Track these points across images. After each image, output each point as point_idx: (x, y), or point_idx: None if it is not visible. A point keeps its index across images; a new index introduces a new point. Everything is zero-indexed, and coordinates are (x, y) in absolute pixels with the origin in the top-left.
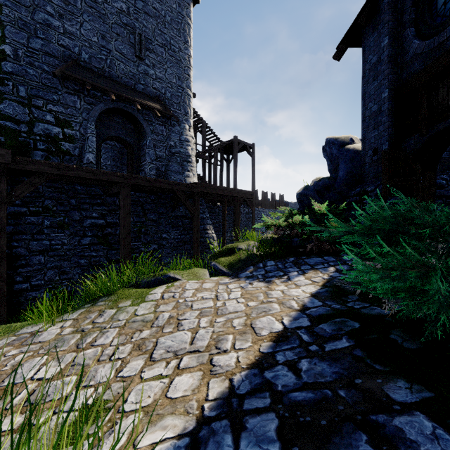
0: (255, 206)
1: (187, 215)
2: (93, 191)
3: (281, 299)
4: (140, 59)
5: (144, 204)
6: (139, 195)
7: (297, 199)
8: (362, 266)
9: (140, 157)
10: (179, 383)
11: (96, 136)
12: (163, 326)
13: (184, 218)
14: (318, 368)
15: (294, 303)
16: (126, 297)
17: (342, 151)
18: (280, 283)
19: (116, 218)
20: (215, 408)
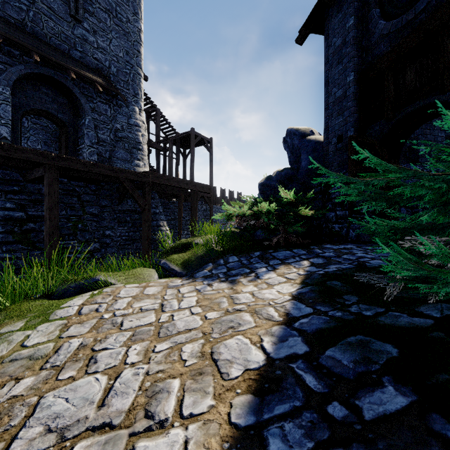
0: (213, 203)
1: (137, 209)
2: (8, 175)
3: (253, 305)
4: (77, 20)
5: (81, 195)
6: (75, 183)
7: (260, 189)
8: None
9: (78, 139)
10: None
11: (14, 107)
12: (62, 366)
13: (133, 212)
14: None
15: (273, 311)
16: (20, 316)
17: (304, 142)
18: (248, 282)
19: (41, 210)
20: None
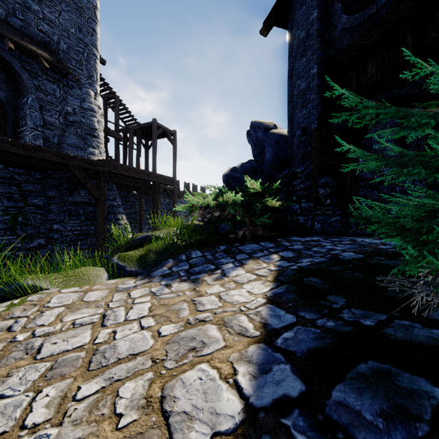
0: (177, 197)
1: (91, 201)
2: None
3: (221, 313)
4: None
5: (22, 184)
6: (14, 170)
7: (224, 181)
8: None
9: (18, 119)
10: None
11: None
12: None
13: (87, 205)
14: None
15: (247, 321)
16: None
17: (268, 135)
18: (213, 281)
19: None
20: None
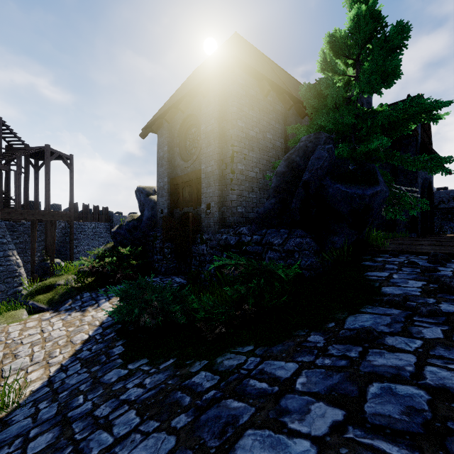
0: (74, 220)
1: None
2: None
3: (90, 321)
4: None
5: None
6: None
7: (112, 236)
8: (108, 312)
9: None
10: (32, 376)
11: None
12: (2, 361)
13: None
14: (99, 346)
15: (98, 322)
16: None
17: (147, 200)
18: (92, 310)
19: None
20: (56, 372)
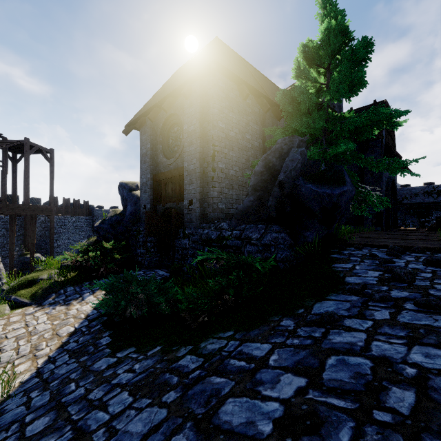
0: (54, 214)
1: None
2: None
3: (76, 314)
4: None
5: None
6: None
7: (95, 230)
8: (95, 305)
9: None
10: (19, 369)
11: None
12: None
13: None
14: (86, 338)
15: (83, 315)
16: None
17: (130, 195)
18: (77, 303)
19: None
20: (44, 364)
